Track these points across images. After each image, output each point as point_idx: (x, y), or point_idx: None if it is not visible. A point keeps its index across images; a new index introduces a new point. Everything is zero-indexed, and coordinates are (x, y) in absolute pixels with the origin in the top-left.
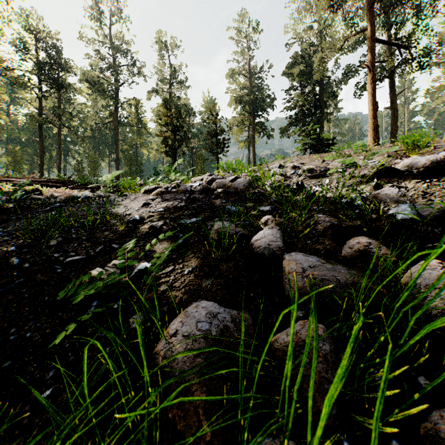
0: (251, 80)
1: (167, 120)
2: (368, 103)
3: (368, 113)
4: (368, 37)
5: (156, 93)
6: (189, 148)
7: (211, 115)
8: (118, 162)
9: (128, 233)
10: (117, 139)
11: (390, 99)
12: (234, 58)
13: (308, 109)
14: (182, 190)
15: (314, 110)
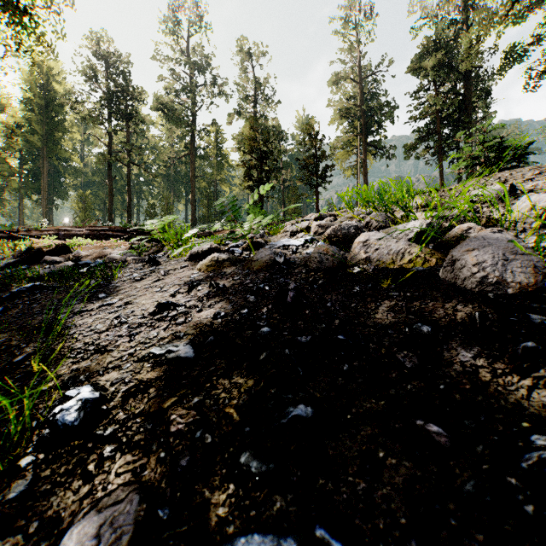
0: (361, 85)
1: (251, 145)
2: None
3: None
4: None
5: (239, 115)
6: (279, 181)
7: (308, 134)
8: (194, 203)
9: None
10: (193, 175)
11: None
12: (338, 59)
13: (448, 115)
14: (263, 262)
15: (457, 117)
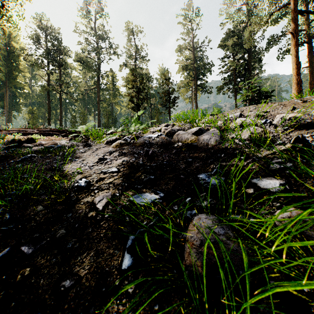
0: (194, 52)
1: (133, 84)
2: (292, 63)
3: (292, 71)
4: (292, 9)
5: (126, 66)
6: (149, 104)
7: (164, 79)
8: (99, 116)
9: (63, 210)
10: (98, 100)
11: (308, 60)
12: (181, 37)
13: (239, 71)
14: (140, 143)
15: (244, 72)
